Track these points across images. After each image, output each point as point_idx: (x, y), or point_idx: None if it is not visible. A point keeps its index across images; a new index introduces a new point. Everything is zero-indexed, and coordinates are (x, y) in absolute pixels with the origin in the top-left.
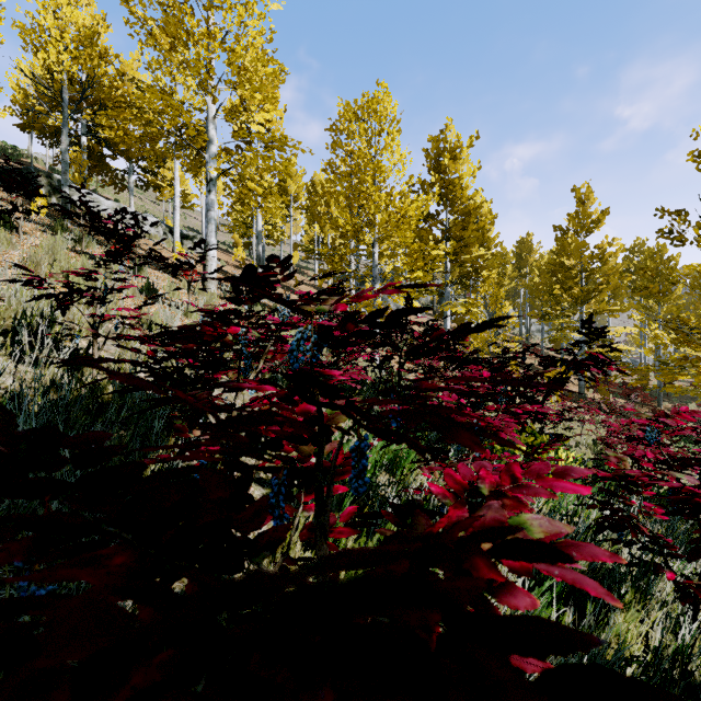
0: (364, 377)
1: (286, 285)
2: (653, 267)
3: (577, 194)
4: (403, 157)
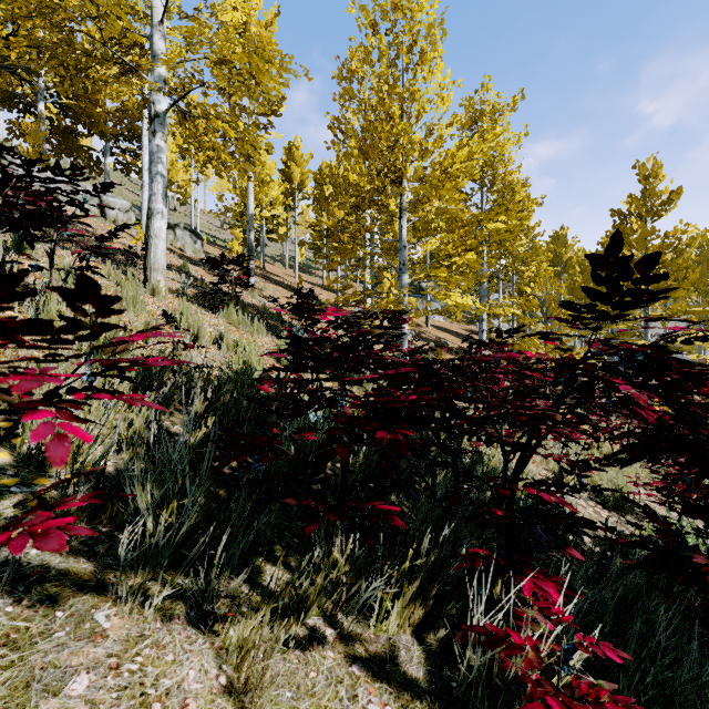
0: None
1: (288, 284)
2: None
3: (641, 170)
4: (447, 78)
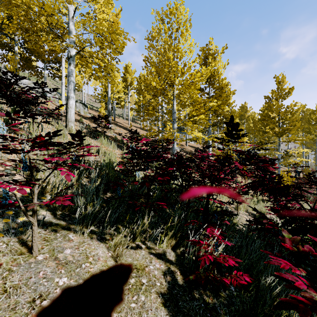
0: None
1: (125, 127)
2: (314, 118)
3: (277, 79)
4: (192, 43)
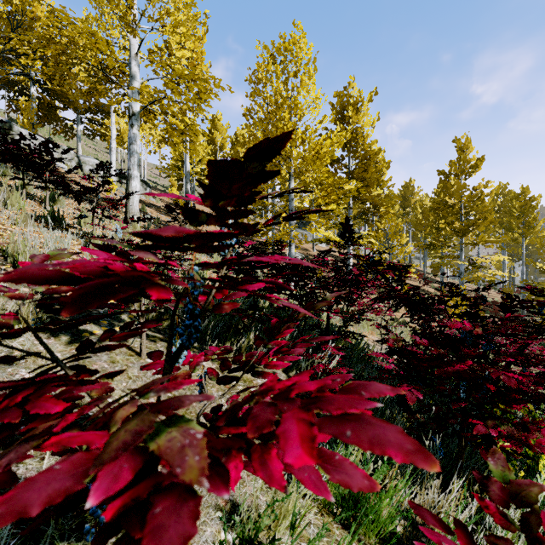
0: (339, 477)
1: None
2: (518, 206)
3: (458, 144)
4: (318, 95)
